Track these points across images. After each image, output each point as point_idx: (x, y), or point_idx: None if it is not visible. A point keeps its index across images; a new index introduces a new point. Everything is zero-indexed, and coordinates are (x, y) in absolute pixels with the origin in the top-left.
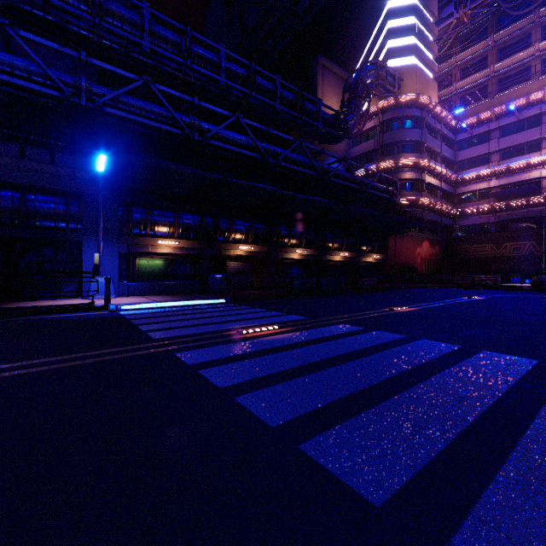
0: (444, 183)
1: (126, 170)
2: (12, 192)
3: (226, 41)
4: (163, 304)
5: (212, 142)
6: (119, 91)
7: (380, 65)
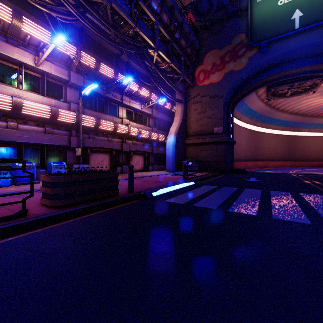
0: None
1: None
2: None
3: None
4: None
5: None
6: None
7: None
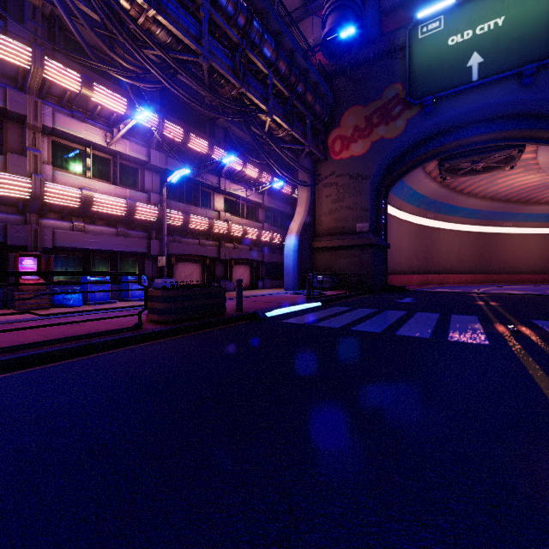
0: None
1: None
2: None
3: None
4: None
5: None
6: None
7: None
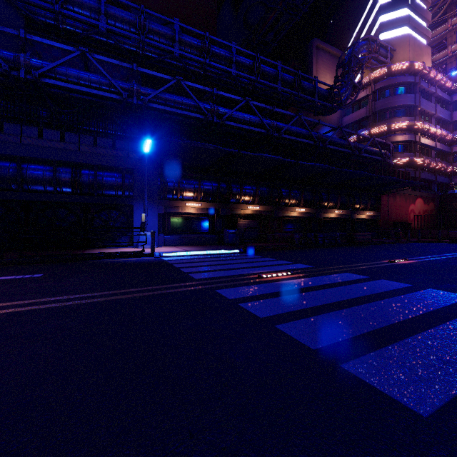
0: (438, 143)
1: (165, 150)
2: (88, 170)
3: (233, 38)
4: (192, 252)
5: (226, 123)
6: (159, 90)
7: (371, 39)
